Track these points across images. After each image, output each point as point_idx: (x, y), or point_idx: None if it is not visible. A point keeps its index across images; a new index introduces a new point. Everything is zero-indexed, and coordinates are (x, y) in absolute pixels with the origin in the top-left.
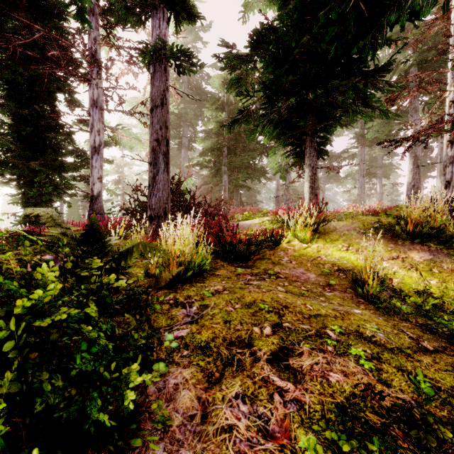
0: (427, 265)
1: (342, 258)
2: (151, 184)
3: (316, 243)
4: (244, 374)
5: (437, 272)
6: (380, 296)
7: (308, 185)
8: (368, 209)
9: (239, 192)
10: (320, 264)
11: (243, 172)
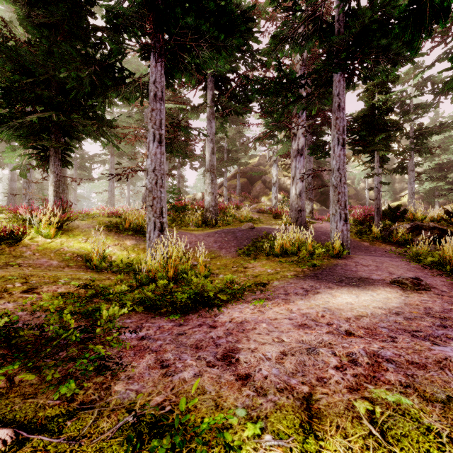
0: (133, 247)
1: (81, 247)
2: None
3: (60, 238)
4: (6, 298)
5: (137, 250)
6: (100, 264)
7: (53, 189)
8: (112, 211)
9: None
10: (63, 253)
11: None
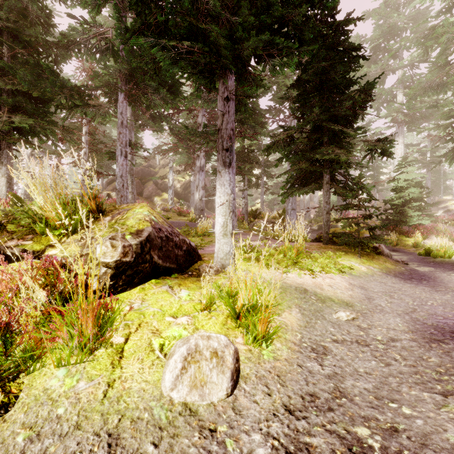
0: None
1: None
2: None
3: None
4: None
5: None
6: None
7: (5, 180)
8: None
9: None
10: None
11: None
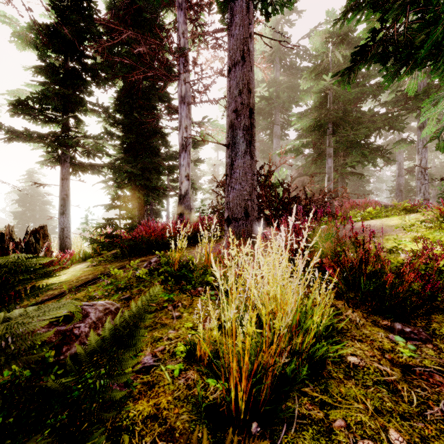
0: None
1: None
2: (228, 173)
3: None
4: None
5: None
6: None
7: None
8: None
9: (345, 182)
10: None
11: (356, 153)
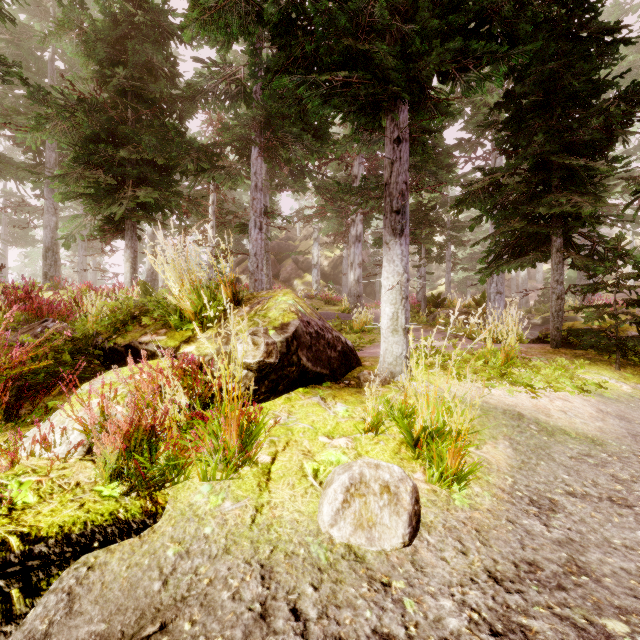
0: None
1: None
2: None
3: None
4: None
5: None
6: None
7: (130, 265)
8: None
9: None
10: None
11: None
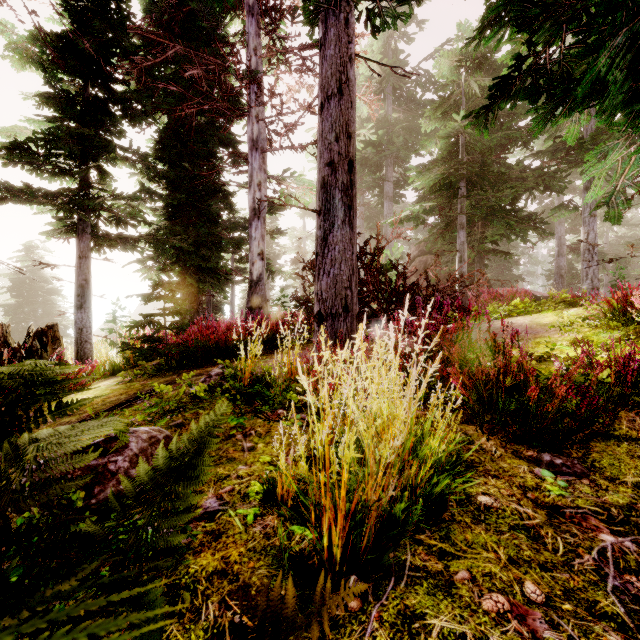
0: None
1: None
2: (320, 251)
3: None
4: None
5: None
6: None
7: None
8: None
9: (484, 263)
10: None
11: (498, 223)
